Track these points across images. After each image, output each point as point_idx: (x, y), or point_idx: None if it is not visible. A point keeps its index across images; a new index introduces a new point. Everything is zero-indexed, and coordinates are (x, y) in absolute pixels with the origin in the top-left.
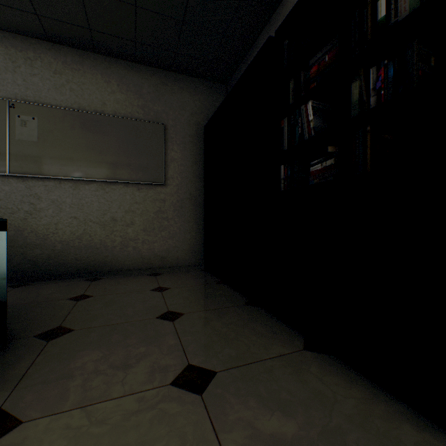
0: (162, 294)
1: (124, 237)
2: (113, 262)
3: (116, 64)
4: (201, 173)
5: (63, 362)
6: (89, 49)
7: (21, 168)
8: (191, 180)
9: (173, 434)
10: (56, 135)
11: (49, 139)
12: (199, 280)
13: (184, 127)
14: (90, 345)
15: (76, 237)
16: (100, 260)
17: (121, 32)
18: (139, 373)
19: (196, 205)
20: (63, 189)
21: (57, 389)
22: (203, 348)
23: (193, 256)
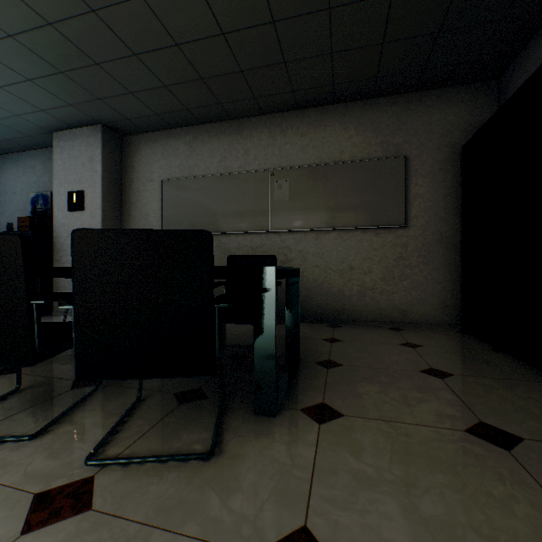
0: (414, 350)
1: (361, 286)
2: (350, 311)
3: (353, 107)
4: (455, 207)
5: (348, 385)
6: (328, 103)
7: (277, 225)
8: (442, 217)
9: (485, 468)
10: (302, 192)
11: (297, 196)
12: (459, 343)
13: (431, 153)
14: (364, 380)
15: (317, 284)
16: (337, 308)
17: (363, 75)
18: (424, 412)
19: (449, 248)
20: (307, 240)
21: (356, 403)
22: (494, 412)
23: (444, 313)
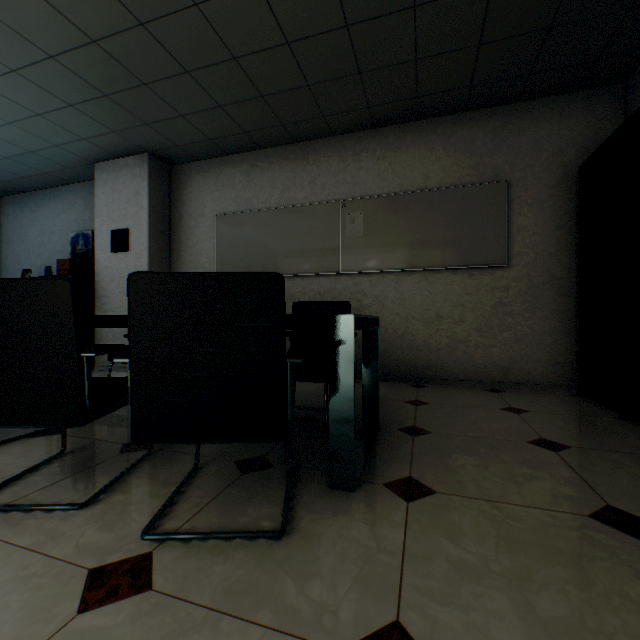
0: (519, 416)
1: (450, 338)
2: (437, 368)
3: (441, 123)
4: (569, 242)
5: (439, 457)
6: (411, 120)
7: (350, 265)
8: (552, 254)
9: (618, 562)
10: (379, 226)
11: (373, 231)
12: (575, 408)
13: (539, 176)
14: (458, 451)
15: (397, 336)
16: (422, 365)
17: (453, 84)
18: (536, 492)
19: (561, 292)
20: (385, 283)
21: (450, 478)
22: (625, 494)
23: (555, 372)
